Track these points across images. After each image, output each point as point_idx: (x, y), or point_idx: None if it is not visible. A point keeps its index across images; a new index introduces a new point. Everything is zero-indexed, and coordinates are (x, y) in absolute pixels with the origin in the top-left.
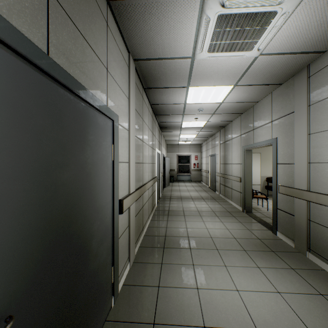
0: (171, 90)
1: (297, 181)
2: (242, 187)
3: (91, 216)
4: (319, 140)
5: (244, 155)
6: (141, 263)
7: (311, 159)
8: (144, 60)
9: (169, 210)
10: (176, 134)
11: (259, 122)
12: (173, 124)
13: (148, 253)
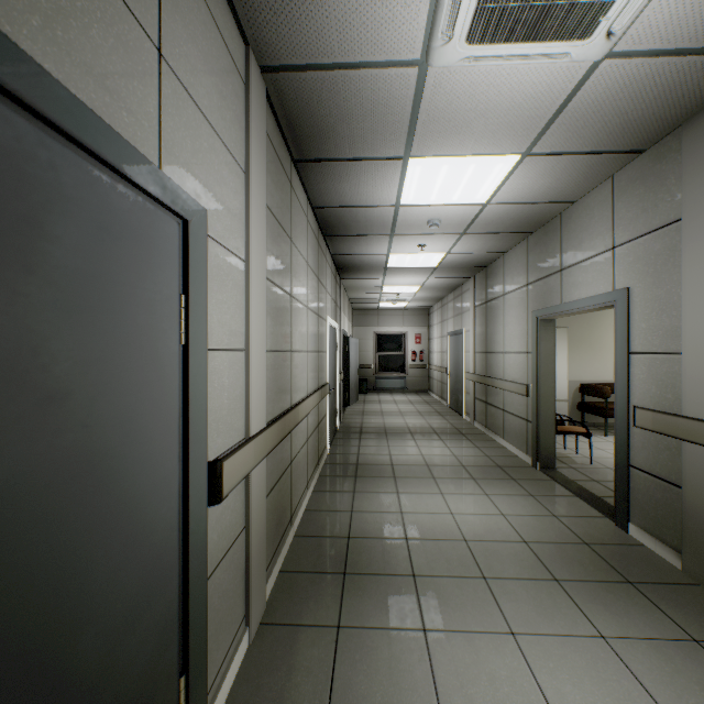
0: (363, 167)
1: (691, 399)
2: (531, 409)
3: (71, 550)
4: None
5: (536, 332)
6: (281, 625)
7: None
8: (290, 70)
9: (359, 463)
10: (374, 285)
11: (578, 251)
12: (367, 261)
13: (304, 592)
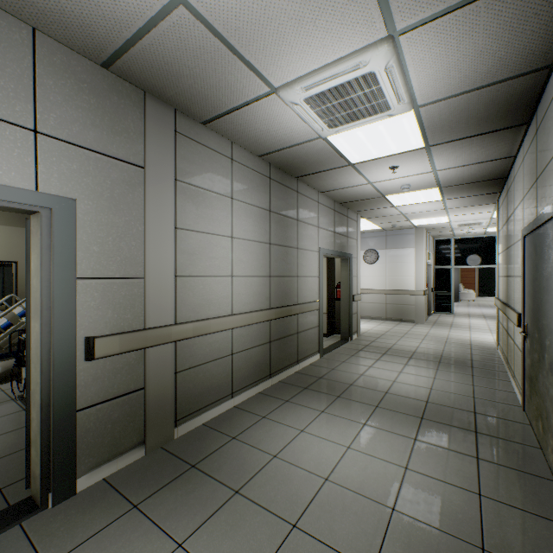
0: None
1: (156, 313)
2: None
3: (545, 327)
4: (191, 243)
5: None
6: None
7: (180, 270)
8: None
9: None
10: None
11: None
12: None
13: None
